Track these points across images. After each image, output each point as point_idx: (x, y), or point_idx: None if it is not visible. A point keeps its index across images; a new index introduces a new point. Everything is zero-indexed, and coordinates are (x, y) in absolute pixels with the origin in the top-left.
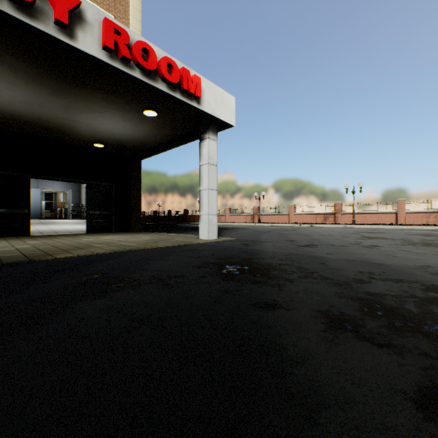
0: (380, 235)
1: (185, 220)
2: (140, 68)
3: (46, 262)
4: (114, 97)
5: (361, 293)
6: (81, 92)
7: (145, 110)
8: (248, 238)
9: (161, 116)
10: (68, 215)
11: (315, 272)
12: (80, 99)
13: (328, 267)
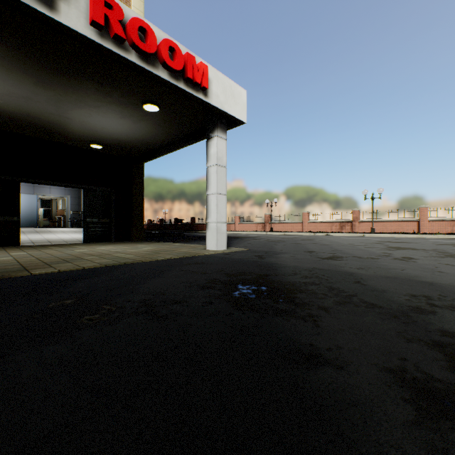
0: (407, 245)
1: (192, 229)
2: (137, 50)
3: (16, 280)
4: (109, 88)
5: (434, 333)
6: (71, 81)
7: (145, 104)
8: (261, 249)
9: (163, 111)
10: (67, 224)
11: (354, 296)
12: (70, 91)
13: (368, 288)
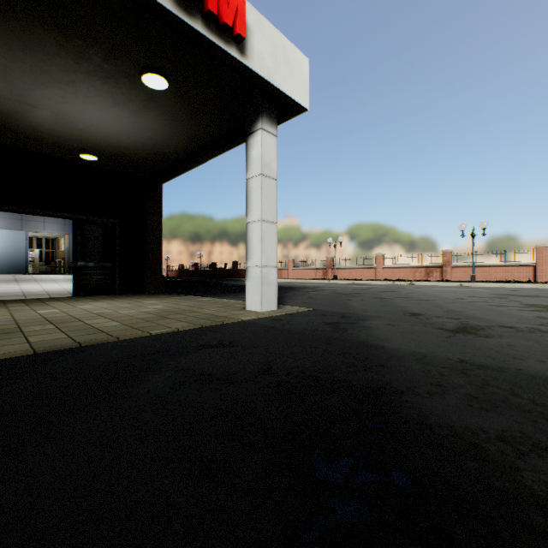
0: None
1: (234, 276)
2: None
3: None
4: (80, 41)
5: None
6: (11, 25)
7: (143, 73)
8: (330, 308)
9: (177, 90)
10: (67, 269)
11: None
12: (18, 48)
13: None
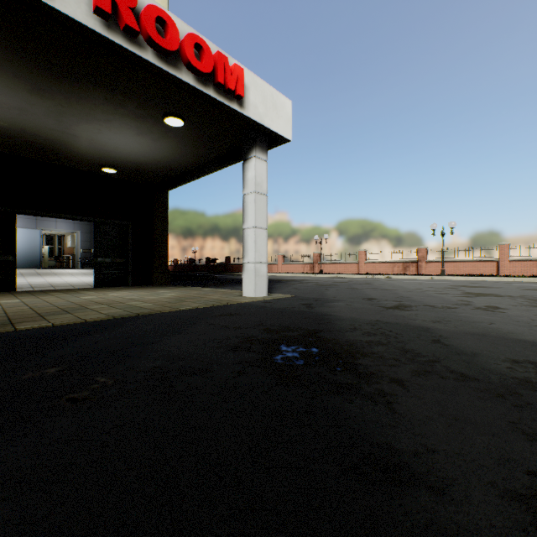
0: (487, 290)
1: (227, 270)
2: (154, 46)
3: None
4: (122, 97)
5: None
6: (74, 88)
7: (166, 117)
8: (309, 295)
9: (189, 126)
10: (76, 264)
11: (437, 362)
12: (74, 100)
13: (453, 350)
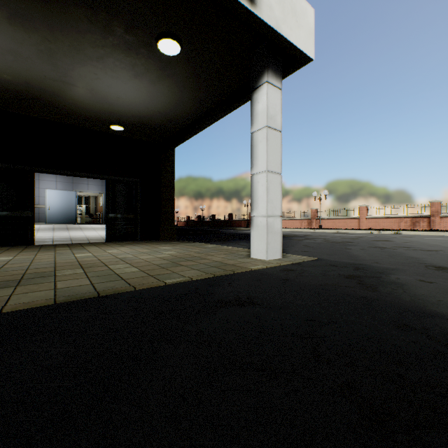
0: None
1: (229, 225)
2: None
3: None
4: (105, 13)
5: None
6: (50, 6)
7: (159, 39)
8: (335, 257)
9: (187, 55)
10: (104, 220)
11: None
12: (57, 29)
13: None
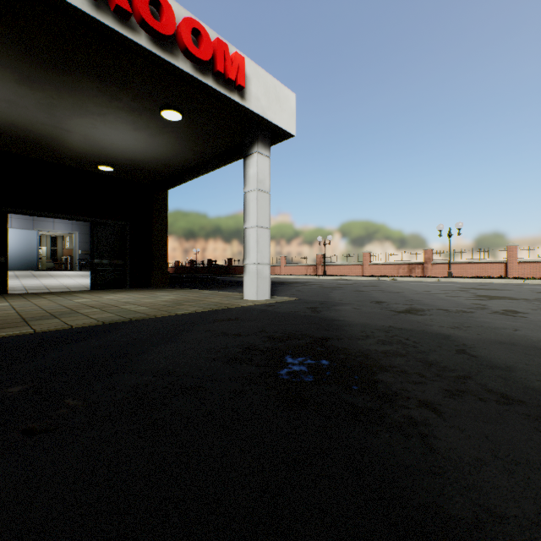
0: (499, 292)
1: (229, 272)
2: (148, 30)
3: None
4: (115, 88)
5: None
6: (64, 78)
7: (163, 109)
8: (314, 298)
9: (188, 120)
10: (75, 266)
11: (469, 378)
12: (65, 92)
13: (483, 363)
